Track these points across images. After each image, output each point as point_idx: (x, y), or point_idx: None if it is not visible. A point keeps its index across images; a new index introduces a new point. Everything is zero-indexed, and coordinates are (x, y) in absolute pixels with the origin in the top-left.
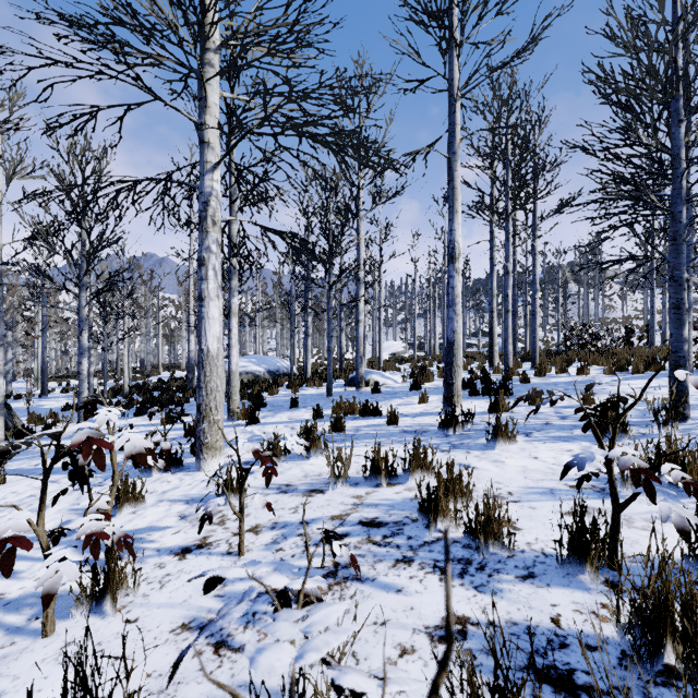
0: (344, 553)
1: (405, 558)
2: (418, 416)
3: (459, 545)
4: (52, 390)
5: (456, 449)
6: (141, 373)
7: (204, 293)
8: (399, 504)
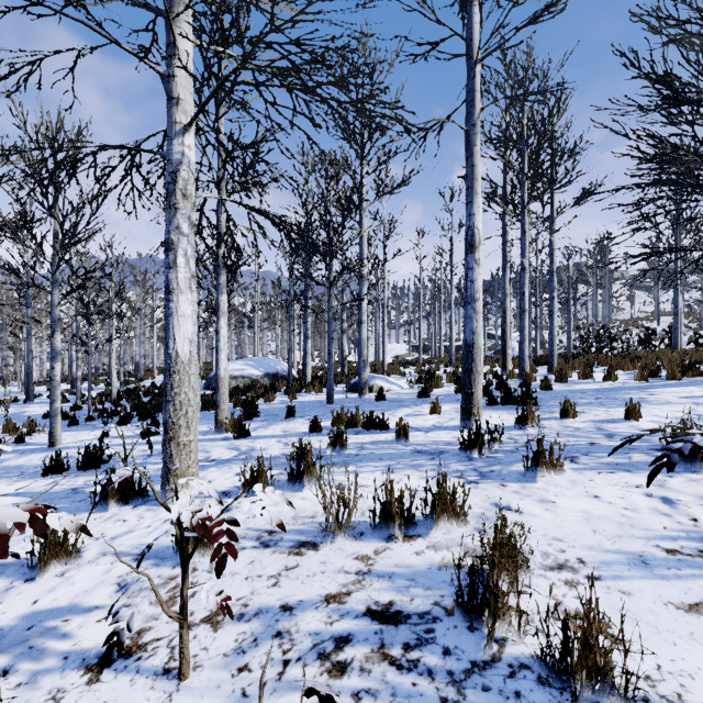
0: None
1: None
2: (431, 430)
3: (531, 677)
4: (40, 395)
5: (486, 480)
6: (134, 377)
7: (172, 285)
8: (423, 575)
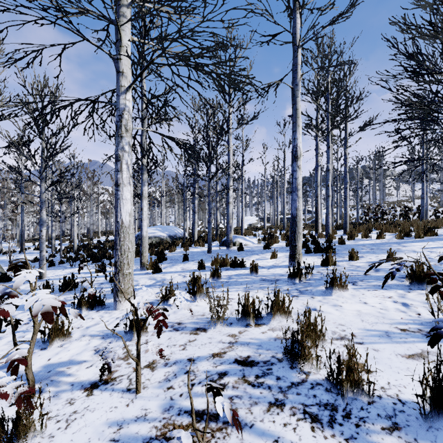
0: (226, 412)
1: (277, 402)
2: (271, 268)
3: (322, 388)
4: (28, 248)
5: (303, 295)
6: (87, 237)
7: (119, 181)
8: (266, 343)
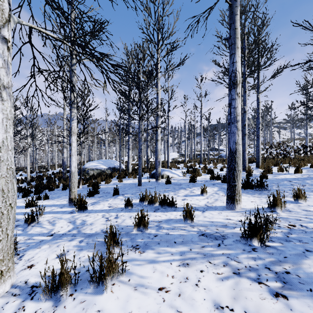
0: None
1: None
2: (206, 210)
3: None
4: None
5: (293, 292)
6: (46, 169)
7: None
8: None
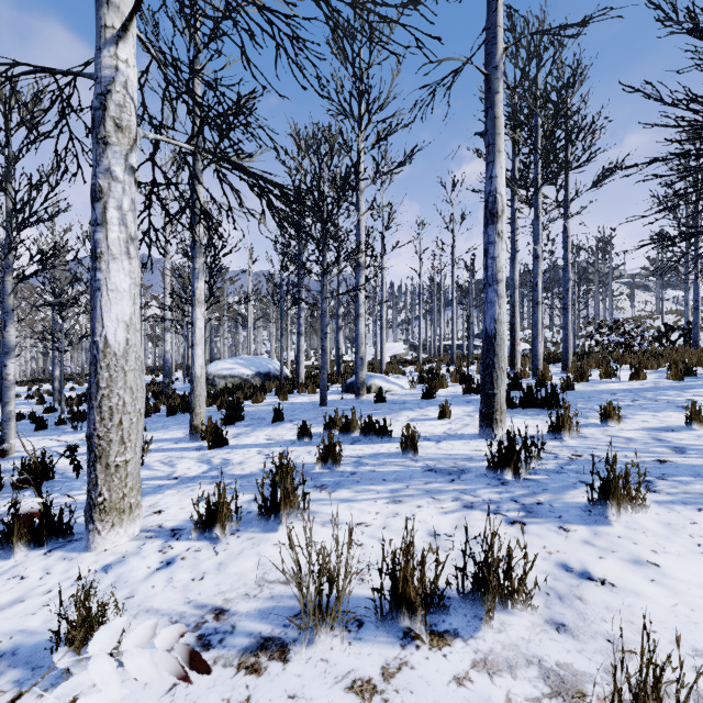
0: None
1: None
2: (443, 439)
3: None
4: (17, 396)
5: (536, 519)
6: None
7: (100, 248)
8: None
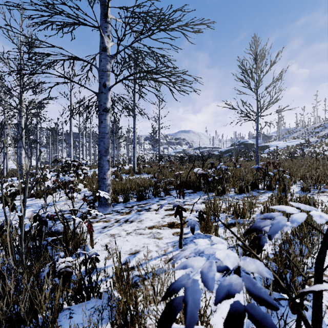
0: None
1: None
2: None
3: None
4: None
5: None
6: None
7: (22, 153)
8: None
